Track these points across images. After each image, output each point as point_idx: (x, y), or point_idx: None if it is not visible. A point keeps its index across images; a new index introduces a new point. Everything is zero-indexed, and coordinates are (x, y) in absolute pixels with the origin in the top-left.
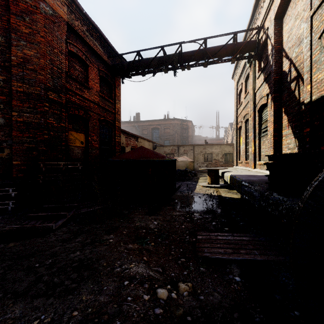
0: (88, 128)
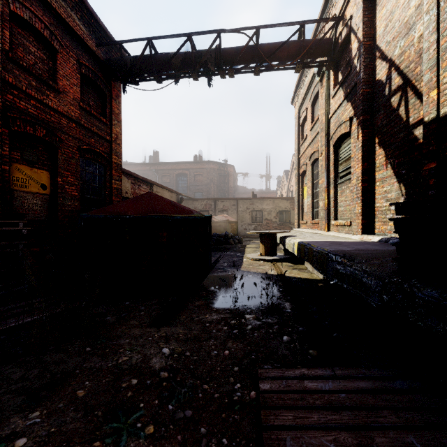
0: (56, 161)
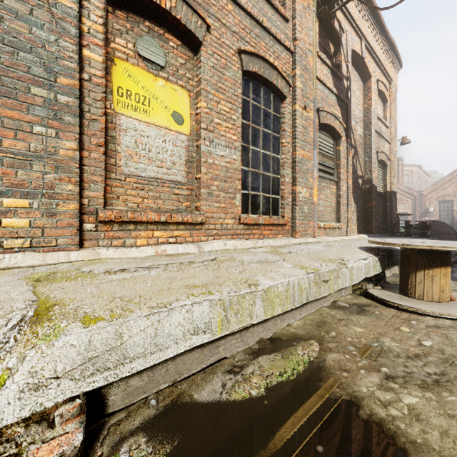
0: None
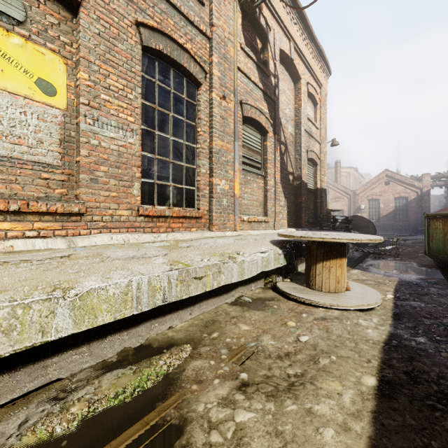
0: None
